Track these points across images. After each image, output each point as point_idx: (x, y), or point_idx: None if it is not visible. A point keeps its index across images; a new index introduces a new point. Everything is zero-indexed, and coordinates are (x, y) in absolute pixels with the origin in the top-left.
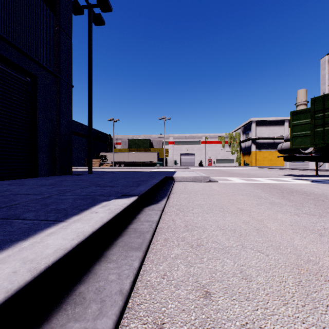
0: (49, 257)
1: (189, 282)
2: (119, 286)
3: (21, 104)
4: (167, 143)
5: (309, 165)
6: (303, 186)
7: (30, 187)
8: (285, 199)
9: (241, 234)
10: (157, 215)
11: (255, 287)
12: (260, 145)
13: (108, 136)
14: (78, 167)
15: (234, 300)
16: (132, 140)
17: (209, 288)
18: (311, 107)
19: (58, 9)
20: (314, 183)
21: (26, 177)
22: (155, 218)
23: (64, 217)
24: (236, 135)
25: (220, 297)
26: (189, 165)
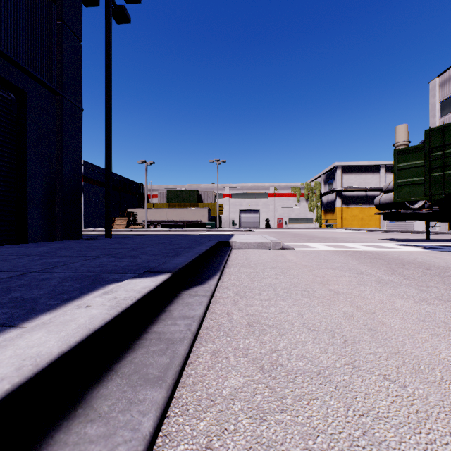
0: None
1: None
2: None
3: None
4: (222, 195)
5: (414, 226)
6: (415, 255)
7: (2, 258)
8: (396, 274)
9: (345, 340)
10: (201, 305)
11: None
12: (348, 199)
13: (139, 186)
14: (96, 229)
15: None
16: (173, 191)
17: None
18: (426, 142)
19: None
20: (428, 250)
21: (9, 242)
22: (198, 311)
23: (24, 316)
24: (315, 185)
25: None
26: (252, 227)
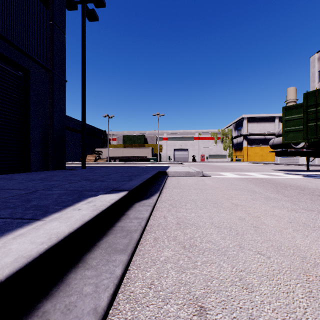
0: (3, 269)
1: (181, 294)
2: (93, 301)
3: (12, 98)
4: (161, 139)
5: (299, 161)
6: (296, 180)
7: (17, 182)
8: (279, 193)
9: (237, 232)
10: (147, 211)
11: (259, 299)
12: (252, 141)
13: (103, 132)
14: (74, 163)
15: (235, 319)
16: (127, 136)
17: (204, 301)
18: (304, 102)
19: (51, 3)
20: (306, 177)
21: (18, 171)
22: (145, 215)
23: (42, 214)
24: (228, 131)
25: (217, 315)
26: (183, 161)
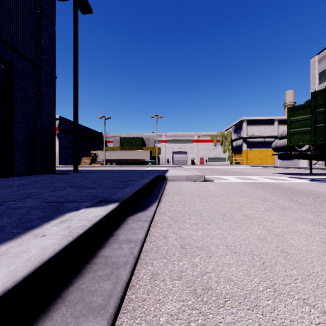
0: None
1: None
2: None
3: None
4: (160, 141)
5: (299, 164)
6: (304, 185)
7: None
8: (294, 201)
9: (263, 262)
10: (142, 230)
11: None
12: (251, 143)
13: (100, 134)
14: (68, 166)
15: None
16: (124, 138)
17: None
18: (312, 101)
19: None
20: (313, 182)
21: (0, 176)
22: (140, 236)
23: None
24: (227, 134)
25: None
26: (182, 164)
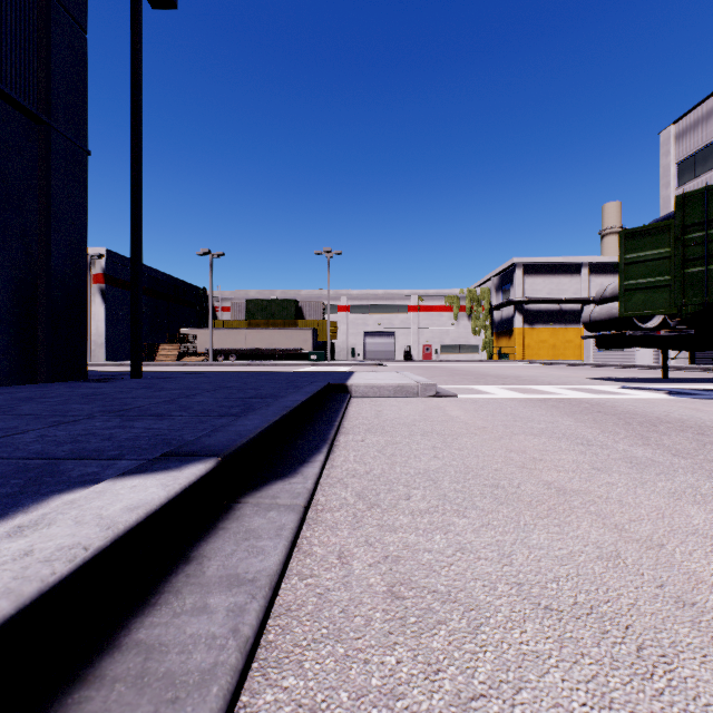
0: None
1: None
2: None
3: None
4: (336, 308)
5: (635, 358)
6: (662, 406)
7: None
8: (653, 445)
9: (639, 645)
10: (279, 539)
11: None
12: (533, 315)
13: (201, 292)
14: (126, 363)
15: None
16: (257, 302)
17: None
18: (676, 216)
19: None
20: (678, 397)
21: None
22: (269, 560)
23: None
24: (482, 293)
25: None
26: (384, 358)
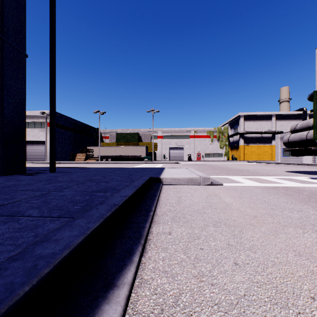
0: None
1: None
2: None
3: None
4: (156, 137)
5: (302, 160)
6: None
7: None
8: None
9: None
10: None
11: None
12: (248, 139)
13: (96, 130)
14: (61, 162)
15: None
16: (120, 134)
17: None
18: None
19: None
20: None
21: None
22: None
23: None
24: (224, 129)
25: None
26: (178, 159)
